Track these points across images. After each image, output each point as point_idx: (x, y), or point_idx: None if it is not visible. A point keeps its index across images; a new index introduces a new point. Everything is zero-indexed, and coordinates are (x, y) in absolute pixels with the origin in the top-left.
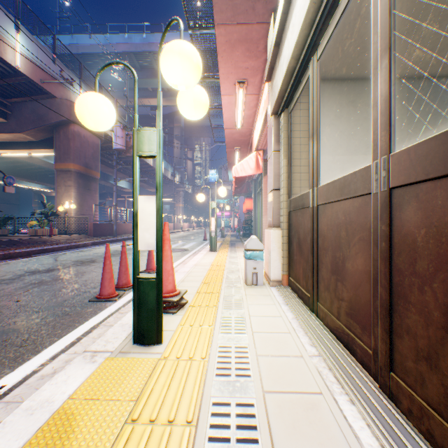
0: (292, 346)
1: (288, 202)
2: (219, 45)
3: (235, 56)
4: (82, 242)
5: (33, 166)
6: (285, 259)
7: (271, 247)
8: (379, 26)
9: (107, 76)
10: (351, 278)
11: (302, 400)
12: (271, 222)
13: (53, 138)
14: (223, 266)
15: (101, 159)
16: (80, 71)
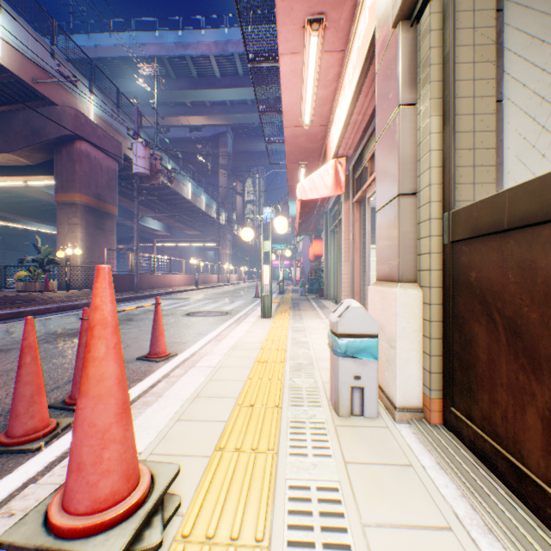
0: None
1: (447, 220)
2: None
3: None
4: (83, 301)
5: (40, 202)
6: (436, 359)
7: (398, 329)
8: None
9: (133, 87)
10: None
11: None
12: (394, 269)
13: (54, 161)
14: (283, 351)
15: (124, 191)
16: (90, 72)
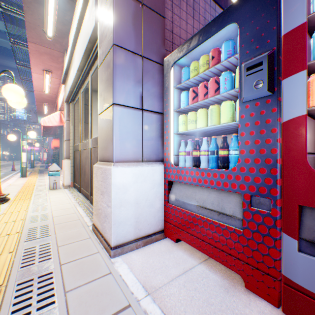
0: (68, 202)
1: (74, 147)
2: (31, 50)
3: (43, 58)
4: None
5: None
6: (73, 174)
7: (65, 169)
8: (90, 102)
9: None
10: (87, 174)
11: (66, 209)
12: (66, 156)
13: None
14: (34, 184)
15: None
16: None
